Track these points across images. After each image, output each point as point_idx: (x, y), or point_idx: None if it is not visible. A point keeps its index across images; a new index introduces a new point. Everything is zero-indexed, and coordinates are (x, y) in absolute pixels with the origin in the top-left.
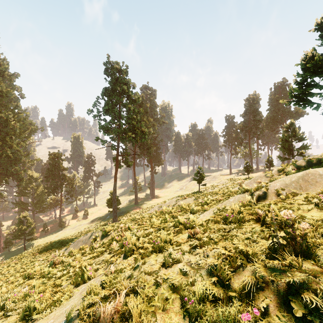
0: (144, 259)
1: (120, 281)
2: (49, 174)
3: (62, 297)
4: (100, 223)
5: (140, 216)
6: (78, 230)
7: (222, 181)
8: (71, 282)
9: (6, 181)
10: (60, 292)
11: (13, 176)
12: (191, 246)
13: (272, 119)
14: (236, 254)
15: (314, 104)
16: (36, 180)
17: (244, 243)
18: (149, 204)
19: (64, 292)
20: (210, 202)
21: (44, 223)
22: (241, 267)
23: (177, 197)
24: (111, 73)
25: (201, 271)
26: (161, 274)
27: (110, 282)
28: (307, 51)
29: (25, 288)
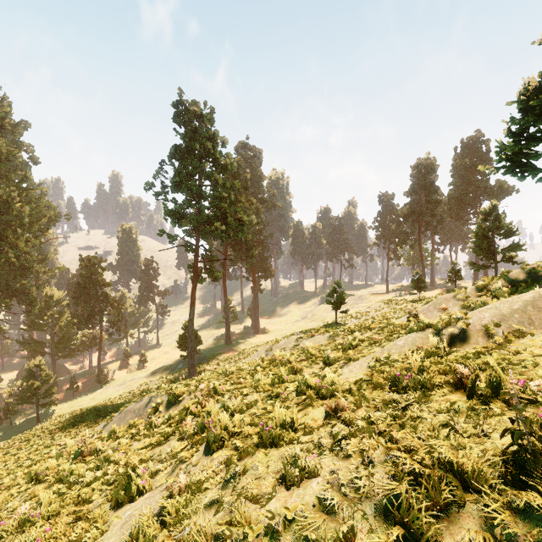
0: (243, 463)
1: (196, 522)
2: (80, 293)
3: (87, 532)
4: (167, 377)
5: (234, 368)
6: (130, 388)
7: (375, 305)
8: (109, 497)
9: (7, 305)
10: (83, 523)
11: (19, 296)
12: (332, 436)
13: (458, 199)
14: (438, 472)
15: (540, 172)
16: (57, 304)
17: (450, 444)
18: (249, 344)
19: (92, 522)
20: (358, 343)
21: (71, 377)
22: (453, 504)
23: (299, 334)
24: (186, 120)
25: (363, 507)
26: (280, 511)
27: (178, 511)
28: (529, 79)
29: (24, 507)
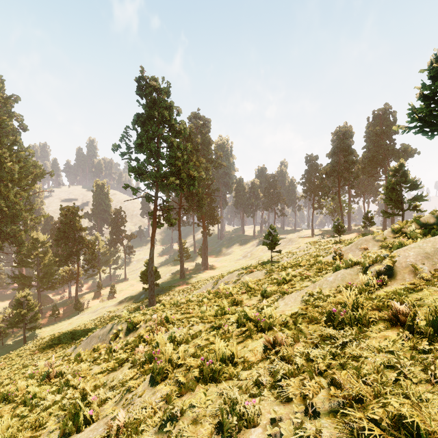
0: (181, 403)
1: None
2: (60, 236)
3: None
4: (131, 306)
5: (185, 299)
6: (101, 315)
7: (303, 246)
8: (61, 424)
9: None
10: None
11: (10, 239)
12: (271, 373)
13: (371, 160)
14: None
15: None
16: (42, 245)
17: (411, 401)
18: (200, 278)
19: None
20: (291, 278)
21: (53, 305)
22: None
23: (241, 270)
24: (146, 93)
25: None
26: None
27: None
28: None
29: None
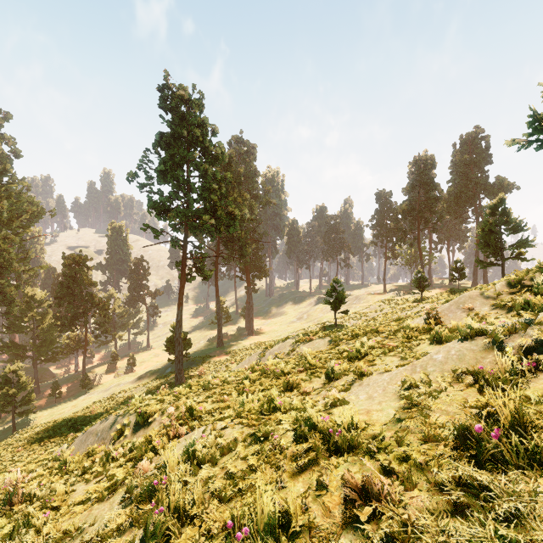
0: None
1: None
2: (63, 293)
3: None
4: (153, 383)
5: (218, 380)
6: (113, 395)
7: (374, 305)
8: None
9: None
10: None
11: None
12: None
13: (458, 197)
14: None
15: None
16: (40, 305)
17: None
18: (242, 347)
19: None
20: (368, 351)
21: (53, 382)
22: None
23: (296, 337)
24: (172, 106)
25: None
26: None
27: None
28: None
29: None
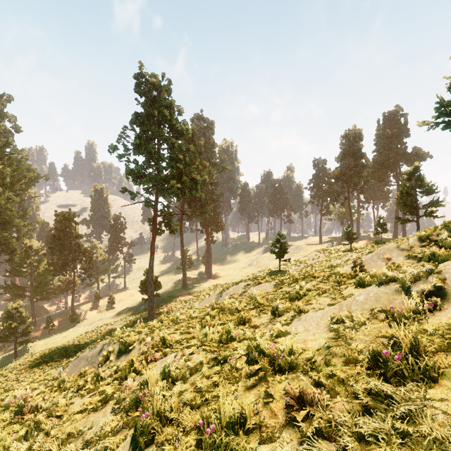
0: None
1: None
2: (55, 244)
3: None
4: (130, 318)
5: (185, 316)
6: (97, 328)
7: (311, 254)
8: None
9: None
10: None
11: (1, 247)
12: None
13: (381, 164)
14: None
15: None
16: (36, 253)
17: None
18: (203, 288)
19: None
20: (306, 293)
21: (47, 317)
22: None
23: (247, 281)
24: (146, 91)
25: None
26: None
27: None
28: None
29: None
